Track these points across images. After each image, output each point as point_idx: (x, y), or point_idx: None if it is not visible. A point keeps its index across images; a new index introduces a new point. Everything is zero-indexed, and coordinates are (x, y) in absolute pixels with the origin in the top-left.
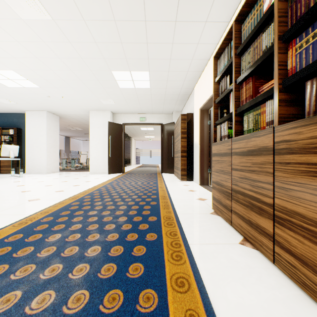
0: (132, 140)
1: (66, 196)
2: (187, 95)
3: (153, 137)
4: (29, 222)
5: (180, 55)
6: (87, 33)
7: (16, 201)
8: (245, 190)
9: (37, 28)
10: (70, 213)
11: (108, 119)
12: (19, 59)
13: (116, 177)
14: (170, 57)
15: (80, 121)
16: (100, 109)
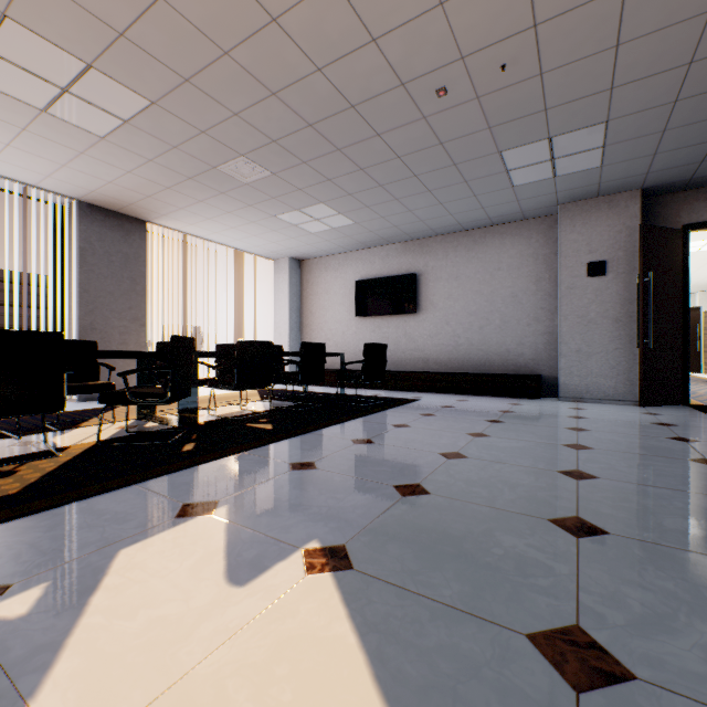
0: None
1: None
2: None
3: None
4: None
5: None
6: None
7: None
8: None
9: None
10: None
11: None
12: None
13: None
14: None
15: None
16: None
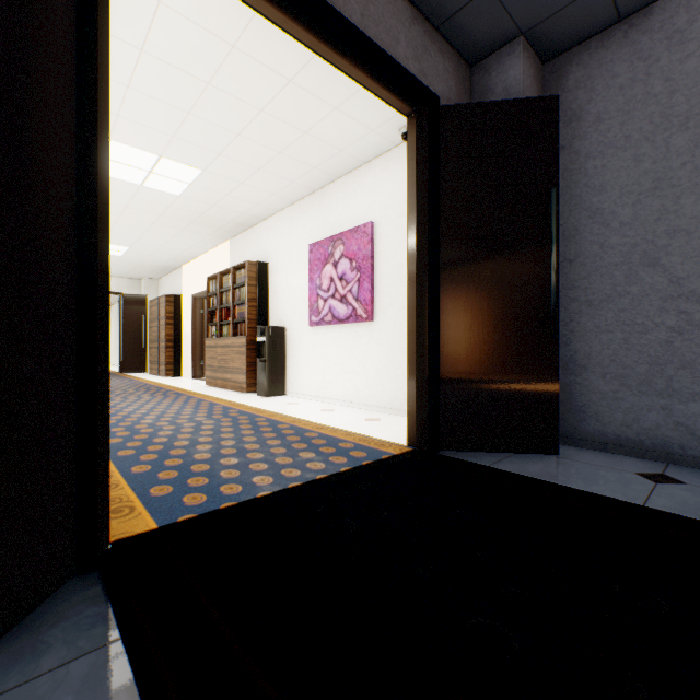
0: None
1: None
2: (173, 269)
3: None
4: None
5: (174, 247)
6: None
7: None
8: (223, 365)
9: None
10: None
11: None
12: None
13: None
14: (162, 246)
15: None
16: None
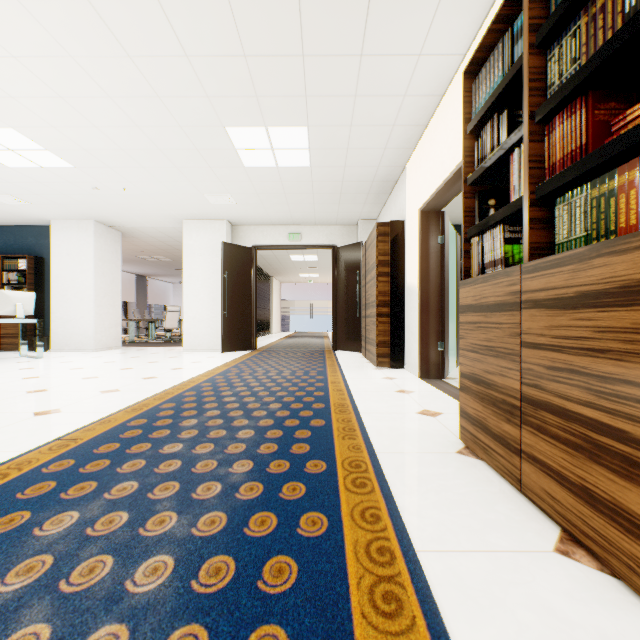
0: (272, 283)
1: (120, 404)
2: (391, 183)
3: (317, 277)
4: (14, 473)
5: (378, 85)
6: (167, 32)
7: (5, 415)
8: (571, 404)
9: (54, 23)
10: (118, 449)
11: (221, 236)
12: (22, 100)
13: (237, 359)
14: (354, 90)
15: (165, 243)
16: (206, 215)
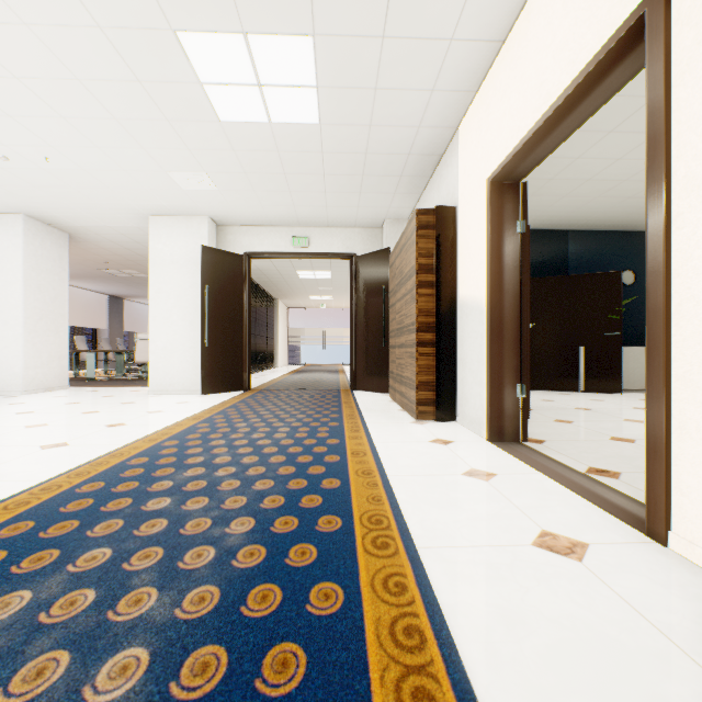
0: (277, 307)
1: None
2: (434, 159)
3: (331, 300)
4: None
5: None
6: None
7: None
8: None
9: None
10: None
11: (201, 238)
12: None
13: (216, 407)
14: None
15: (134, 251)
16: (178, 208)
